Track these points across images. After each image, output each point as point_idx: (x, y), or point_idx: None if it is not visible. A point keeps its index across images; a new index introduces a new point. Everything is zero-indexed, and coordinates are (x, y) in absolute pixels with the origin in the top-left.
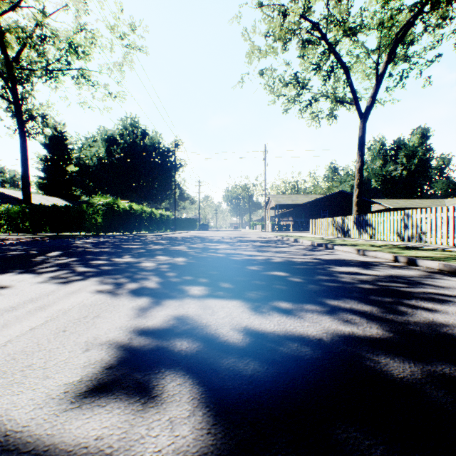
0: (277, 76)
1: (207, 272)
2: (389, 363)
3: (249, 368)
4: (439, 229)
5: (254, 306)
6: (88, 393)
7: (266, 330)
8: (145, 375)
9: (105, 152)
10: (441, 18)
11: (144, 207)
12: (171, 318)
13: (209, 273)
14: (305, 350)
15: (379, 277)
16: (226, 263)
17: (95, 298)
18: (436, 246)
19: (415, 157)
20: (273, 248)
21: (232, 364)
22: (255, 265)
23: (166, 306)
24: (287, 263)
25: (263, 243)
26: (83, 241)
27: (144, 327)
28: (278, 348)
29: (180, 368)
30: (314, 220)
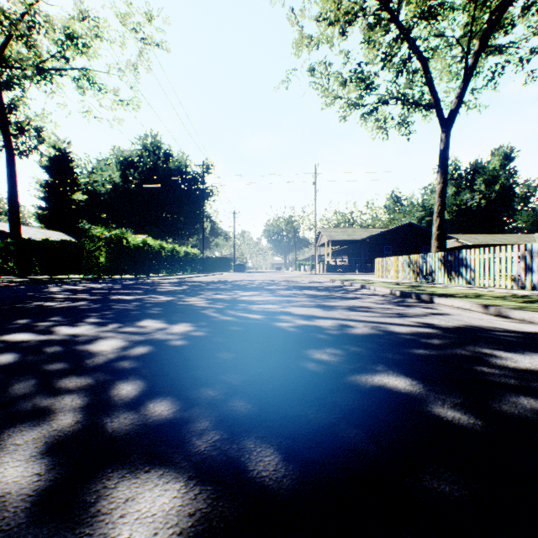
0: (332, 73)
1: (220, 377)
2: None
3: None
4: None
5: None
6: None
7: None
8: None
9: (119, 177)
10: None
11: (164, 243)
12: None
13: (224, 384)
14: None
15: None
16: (267, 339)
17: None
18: None
19: (495, 183)
20: (339, 300)
21: None
22: (325, 346)
23: None
24: (386, 339)
25: (319, 291)
26: (63, 289)
27: None
28: None
29: None
30: (381, 259)
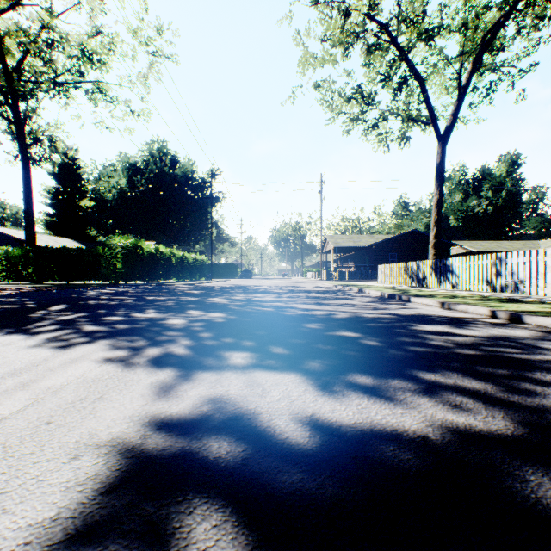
0: (336, 90)
1: (253, 332)
2: (543, 483)
3: (326, 491)
4: (542, 277)
5: (321, 381)
6: (63, 546)
7: (342, 422)
8: (161, 508)
9: (126, 184)
10: (538, 17)
11: (174, 250)
12: (204, 401)
13: (256, 334)
14: (407, 458)
15: (479, 339)
16: (277, 319)
17: (101, 370)
18: (538, 297)
19: (502, 189)
20: (334, 300)
21: (299, 484)
22: (314, 322)
23: (198, 382)
24: (355, 319)
25: (320, 294)
26: (97, 292)
27: (165, 416)
28: (365, 453)
29: (217, 491)
30: (382, 266)
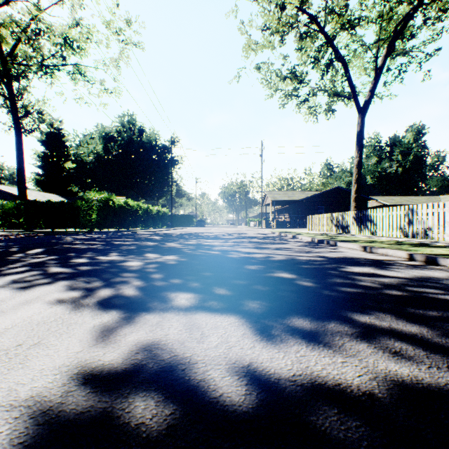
0: (274, 71)
1: (200, 273)
2: None
3: None
4: (448, 225)
5: (259, 324)
6: None
7: (281, 374)
8: None
9: (102, 149)
10: (441, 10)
11: (141, 203)
12: (141, 347)
13: (202, 275)
14: (355, 426)
15: (403, 280)
16: (222, 262)
17: (50, 312)
18: (446, 242)
19: (410, 153)
20: (272, 244)
21: None
22: (255, 264)
23: (139, 325)
24: (290, 262)
25: (260, 239)
26: (73, 238)
27: (96, 366)
28: (307, 417)
29: None
30: (312, 216)
